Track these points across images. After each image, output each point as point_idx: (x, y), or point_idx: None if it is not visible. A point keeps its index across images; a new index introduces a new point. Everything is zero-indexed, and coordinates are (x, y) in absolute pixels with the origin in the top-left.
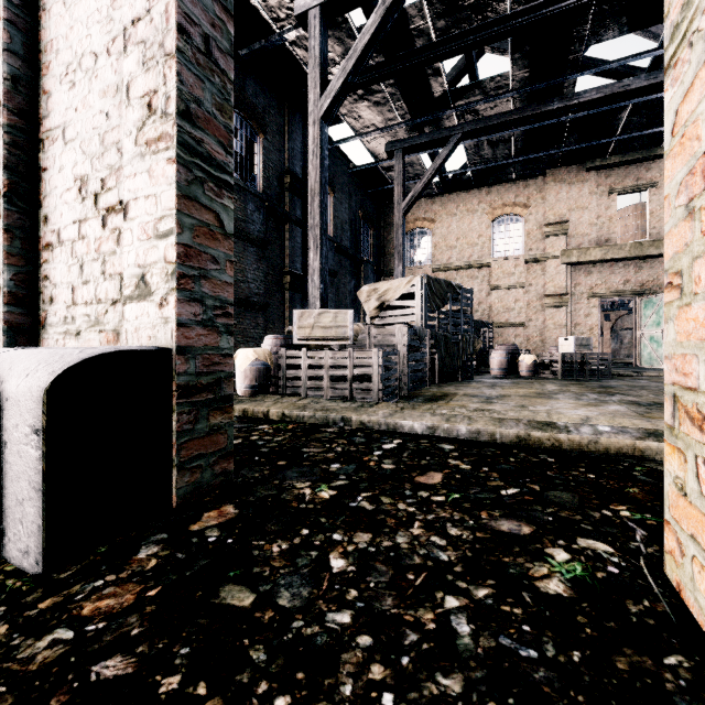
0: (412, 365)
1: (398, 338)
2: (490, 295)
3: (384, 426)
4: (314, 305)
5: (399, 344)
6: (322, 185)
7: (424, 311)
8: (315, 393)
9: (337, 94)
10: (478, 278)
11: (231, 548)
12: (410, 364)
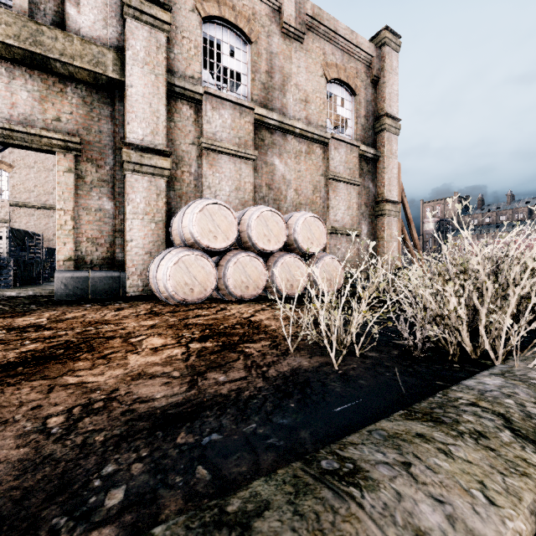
0: (3, 276)
1: None
2: None
3: None
4: None
5: None
6: None
7: (9, 247)
8: None
9: None
10: (54, 217)
11: None
12: (1, 275)
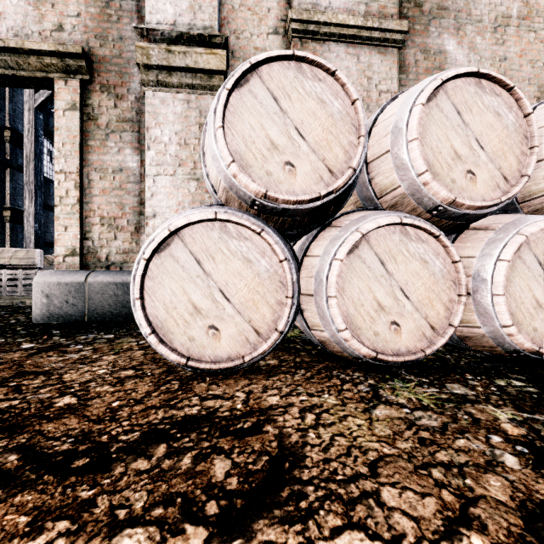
0: None
1: None
2: None
3: None
4: (29, 238)
5: None
6: (37, 155)
7: None
8: (13, 294)
9: (50, 96)
10: None
11: None
12: None
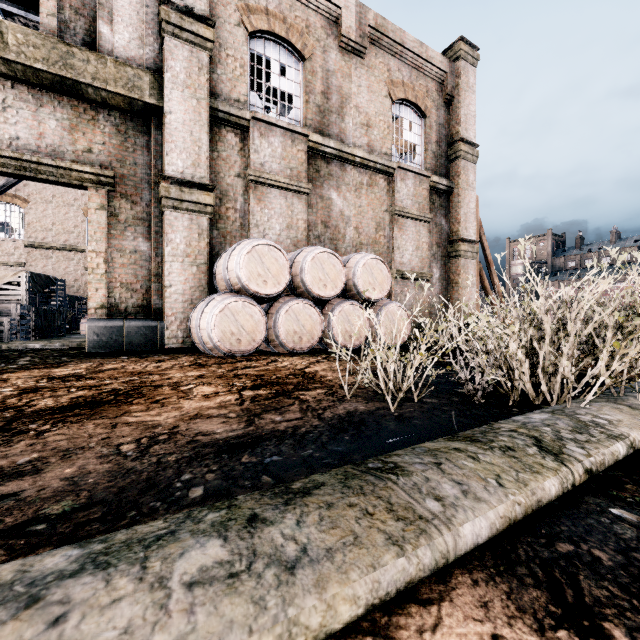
0: (23, 327)
1: (13, 312)
2: (86, 275)
3: (21, 347)
4: None
5: (14, 315)
6: None
7: (29, 294)
8: None
9: None
10: (75, 259)
11: (2, 356)
12: (21, 326)
